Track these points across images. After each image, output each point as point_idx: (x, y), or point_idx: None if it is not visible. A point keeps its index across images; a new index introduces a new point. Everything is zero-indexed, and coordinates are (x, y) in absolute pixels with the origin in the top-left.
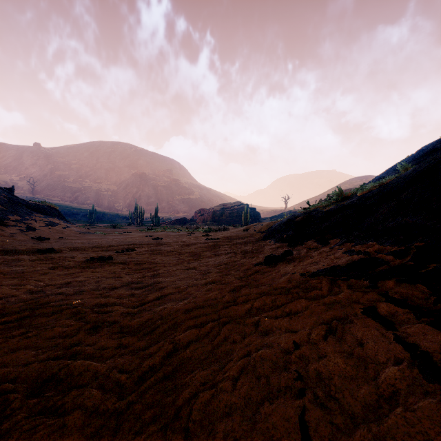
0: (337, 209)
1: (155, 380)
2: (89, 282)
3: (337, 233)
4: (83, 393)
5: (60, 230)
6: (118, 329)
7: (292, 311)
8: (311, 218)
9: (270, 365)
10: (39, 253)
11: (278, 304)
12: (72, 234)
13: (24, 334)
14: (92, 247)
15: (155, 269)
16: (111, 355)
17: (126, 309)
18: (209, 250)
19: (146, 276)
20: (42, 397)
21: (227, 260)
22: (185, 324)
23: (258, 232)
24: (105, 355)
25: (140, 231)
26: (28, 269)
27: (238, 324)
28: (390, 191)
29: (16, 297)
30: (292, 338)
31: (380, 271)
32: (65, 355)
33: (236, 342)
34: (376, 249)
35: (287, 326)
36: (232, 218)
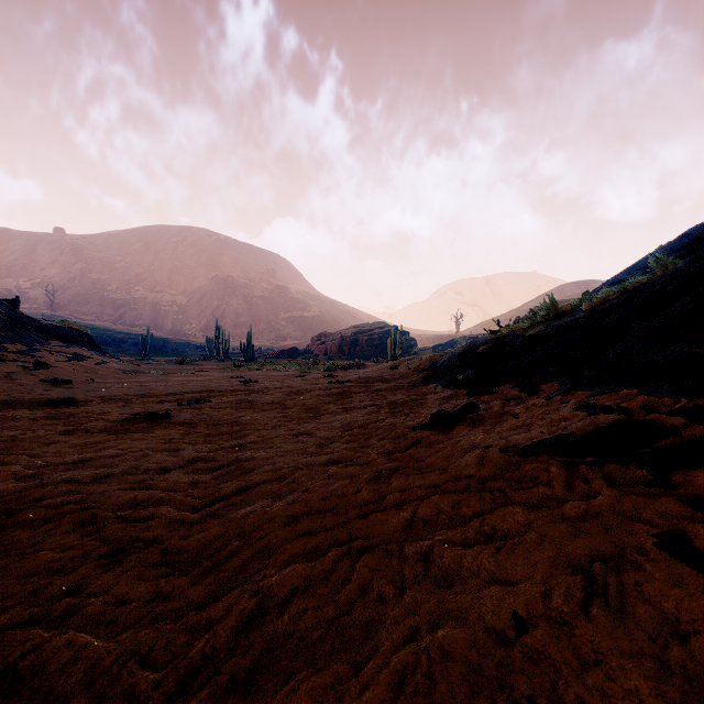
0: (550, 332)
1: (211, 696)
2: (124, 459)
3: (554, 372)
4: None
5: (91, 368)
6: (159, 555)
7: (497, 531)
8: (505, 347)
9: (466, 675)
10: (49, 406)
11: (466, 512)
12: (110, 374)
13: None
14: (140, 396)
15: (240, 434)
16: (135, 620)
17: (180, 512)
18: (334, 401)
19: (223, 448)
20: None
21: (363, 418)
22: (285, 549)
23: (415, 371)
24: (123, 618)
25: (222, 370)
26: (24, 434)
27: (389, 555)
28: (647, 300)
29: None
30: (509, 604)
31: (665, 448)
32: (46, 616)
33: (384, 599)
34: (642, 404)
35: (493, 570)
36: (371, 349)
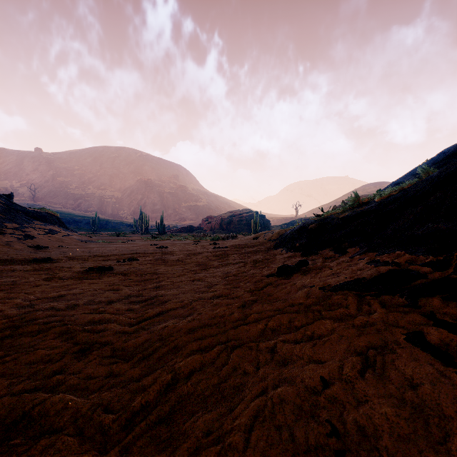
0: (355, 215)
1: (146, 426)
2: (85, 295)
3: (356, 241)
4: (54, 444)
5: (60, 238)
6: (111, 352)
7: (315, 334)
8: (326, 225)
9: (293, 410)
10: (35, 262)
11: (297, 324)
12: (73, 243)
13: (1, 358)
14: (92, 256)
15: (158, 280)
16: (98, 387)
17: (122, 327)
18: (217, 259)
19: (147, 288)
20: (4, 447)
21: (235, 270)
22: (188, 347)
23: (269, 240)
24: (91, 386)
25: (144, 240)
26: (20, 280)
27: (250, 349)
28: (414, 195)
29: (0, 312)
30: (319, 373)
31: (417, 285)
32: (44, 386)
33: (247, 373)
34: (407, 260)
35: (311, 355)
36: (241, 226)
